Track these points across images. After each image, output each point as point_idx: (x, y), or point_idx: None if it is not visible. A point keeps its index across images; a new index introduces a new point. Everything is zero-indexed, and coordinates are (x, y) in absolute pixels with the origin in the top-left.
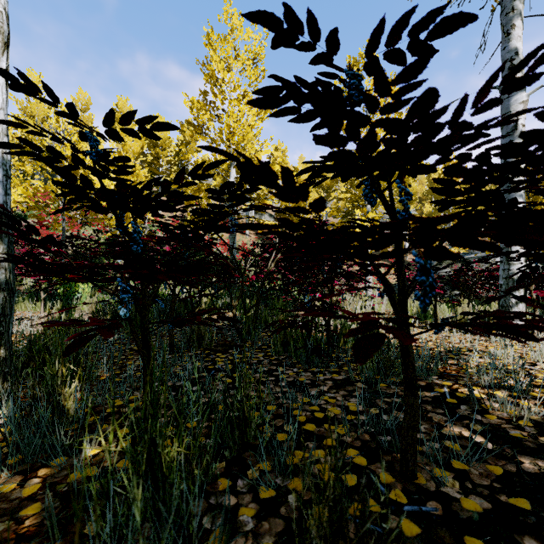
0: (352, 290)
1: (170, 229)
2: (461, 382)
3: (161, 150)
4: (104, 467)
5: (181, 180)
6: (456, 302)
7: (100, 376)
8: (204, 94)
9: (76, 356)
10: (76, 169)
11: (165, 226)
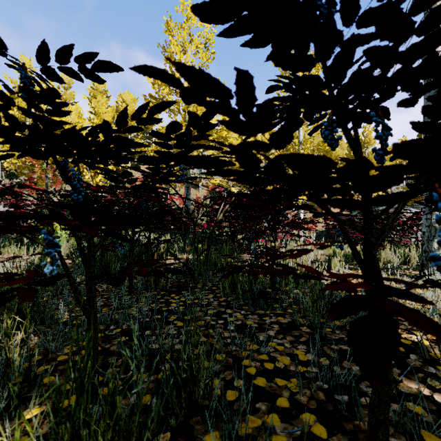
0: (325, 246)
1: (114, 176)
2: (402, 327)
3: (130, 120)
4: (37, 436)
5: (125, 124)
6: (383, 247)
7: (61, 318)
8: None
9: (36, 300)
10: (7, 110)
11: (108, 173)
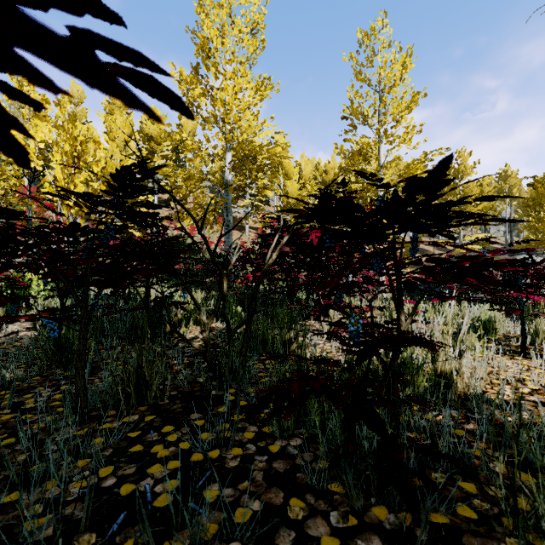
0: None
1: None
2: None
3: (157, 144)
4: None
5: None
6: None
7: None
8: (195, 69)
9: None
10: None
11: None
